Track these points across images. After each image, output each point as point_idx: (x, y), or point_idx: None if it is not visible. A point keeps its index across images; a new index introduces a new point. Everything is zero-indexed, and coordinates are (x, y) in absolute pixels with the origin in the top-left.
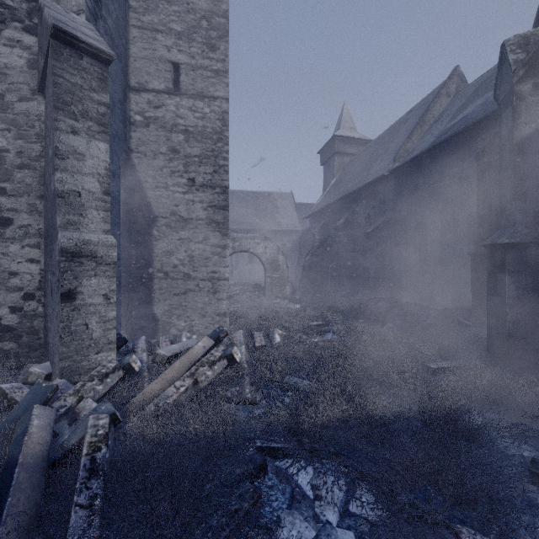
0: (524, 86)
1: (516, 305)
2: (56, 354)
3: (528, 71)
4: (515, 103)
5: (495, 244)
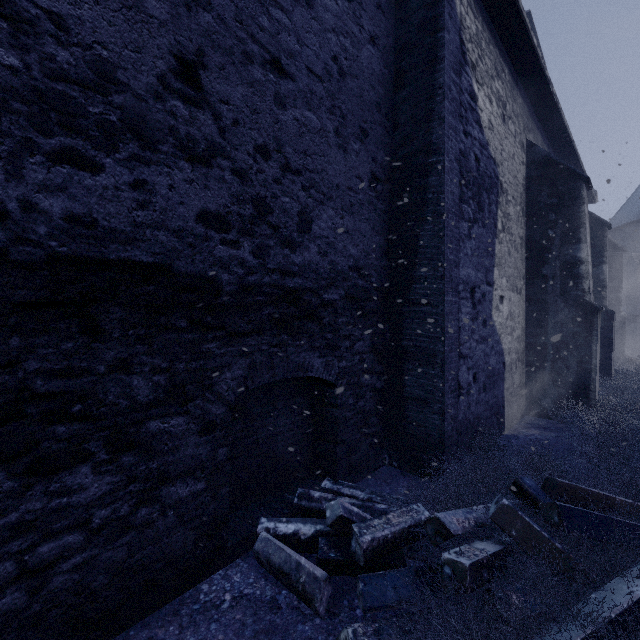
0: (638, 270)
1: (638, 333)
2: (615, 351)
3: (639, 266)
4: (637, 275)
5: (632, 315)
